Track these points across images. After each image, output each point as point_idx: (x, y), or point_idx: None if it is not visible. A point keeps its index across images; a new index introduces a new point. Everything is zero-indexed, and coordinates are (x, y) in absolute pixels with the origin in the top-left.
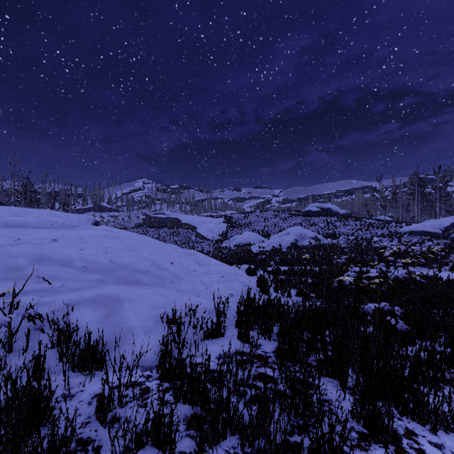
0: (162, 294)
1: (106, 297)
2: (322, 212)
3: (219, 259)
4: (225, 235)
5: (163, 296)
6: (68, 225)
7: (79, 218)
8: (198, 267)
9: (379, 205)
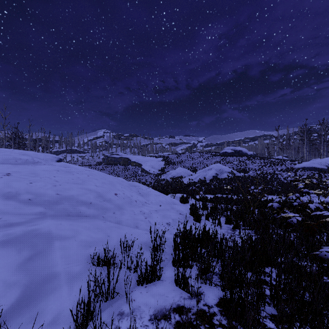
0: (100, 228)
1: (35, 235)
2: (235, 153)
3: (158, 188)
4: (163, 170)
5: (100, 230)
6: (30, 162)
7: (46, 156)
8: (139, 197)
9: (277, 148)
